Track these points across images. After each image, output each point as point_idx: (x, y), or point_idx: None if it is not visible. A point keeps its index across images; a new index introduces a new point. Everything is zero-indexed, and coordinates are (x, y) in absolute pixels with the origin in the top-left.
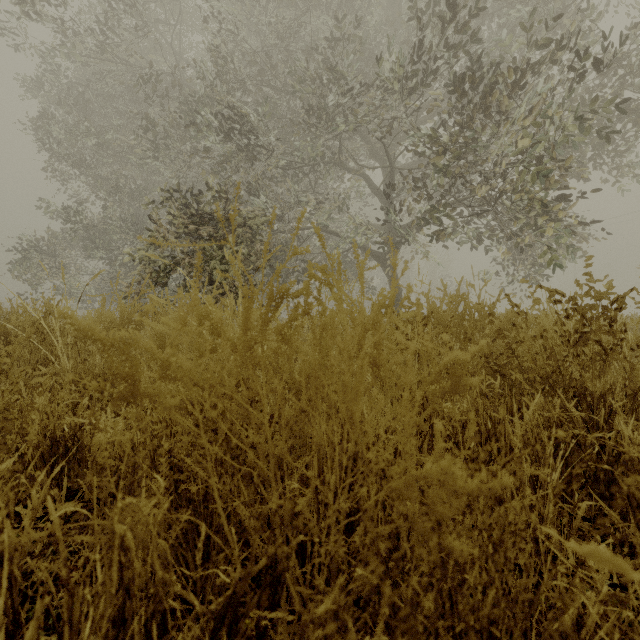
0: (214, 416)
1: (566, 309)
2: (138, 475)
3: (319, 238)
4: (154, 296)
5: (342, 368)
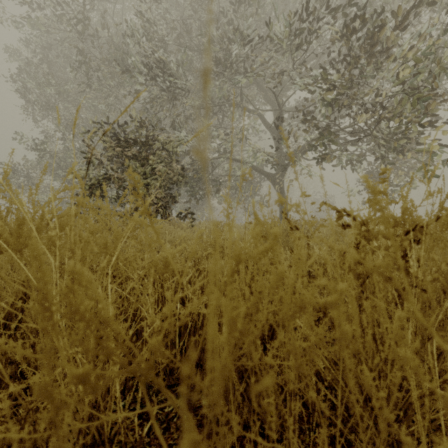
0: None
1: None
2: None
3: None
4: None
5: None
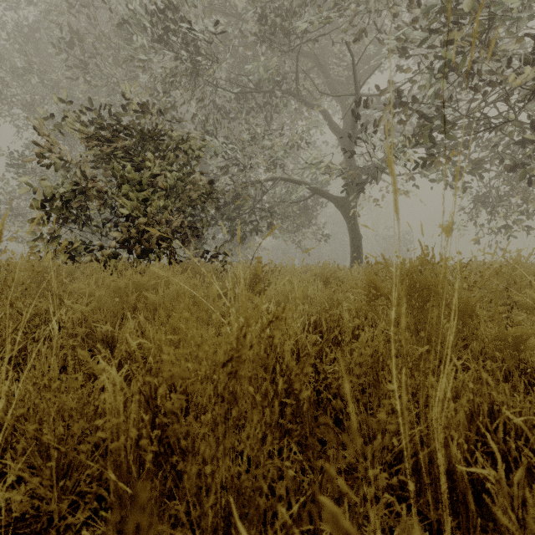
0: None
1: None
2: None
3: None
4: None
5: None
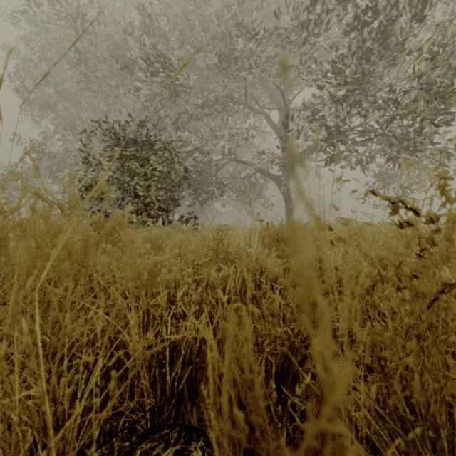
0: None
1: None
2: None
3: None
4: None
5: None
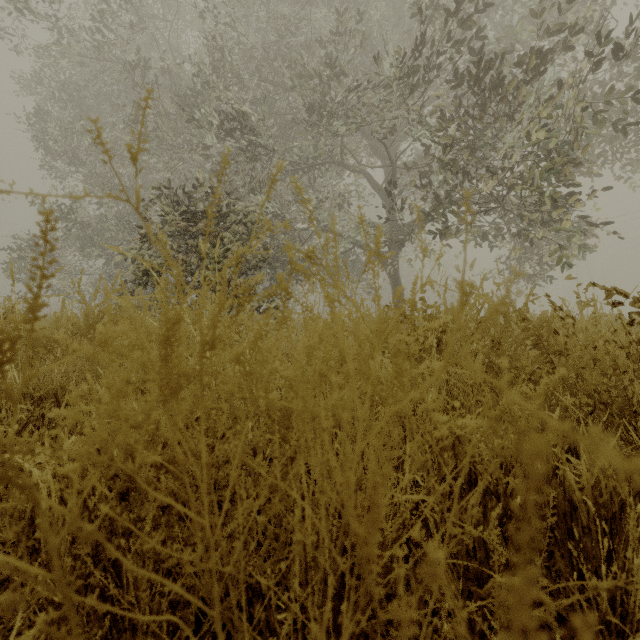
0: (91, 531)
1: (629, 313)
2: (4, 593)
3: (303, 202)
4: (113, 297)
5: (341, 394)
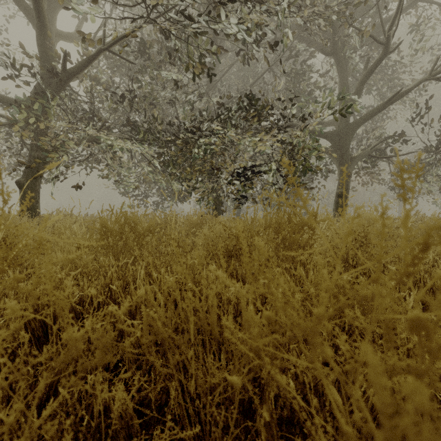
0: None
1: None
2: None
3: None
4: None
5: None
